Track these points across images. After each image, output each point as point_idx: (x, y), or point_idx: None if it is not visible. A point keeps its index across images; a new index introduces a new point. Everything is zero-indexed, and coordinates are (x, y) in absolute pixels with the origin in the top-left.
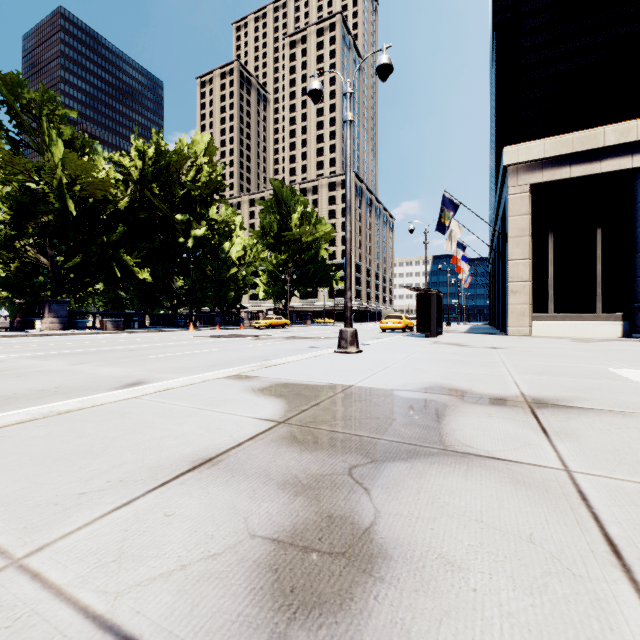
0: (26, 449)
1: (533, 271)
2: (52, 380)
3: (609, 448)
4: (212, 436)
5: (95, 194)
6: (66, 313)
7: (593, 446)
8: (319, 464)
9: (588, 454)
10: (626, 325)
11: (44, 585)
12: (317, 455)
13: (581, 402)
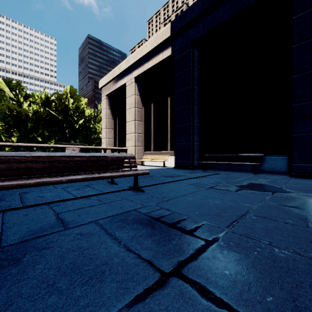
0: None
1: (114, 133)
2: None
3: None
4: None
5: (27, 113)
6: None
7: None
8: None
9: None
10: None
11: None
12: None
13: None
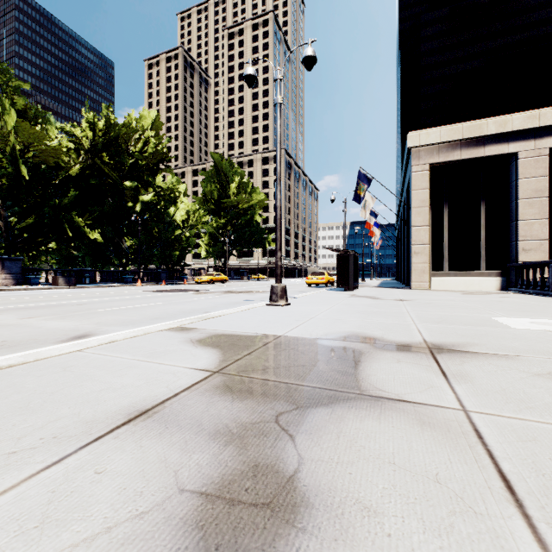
0: None
1: (431, 236)
2: None
3: (497, 388)
4: (150, 387)
5: (47, 161)
6: (19, 270)
7: (484, 387)
8: (249, 412)
9: (481, 394)
10: (504, 280)
11: None
12: (247, 403)
13: (472, 347)
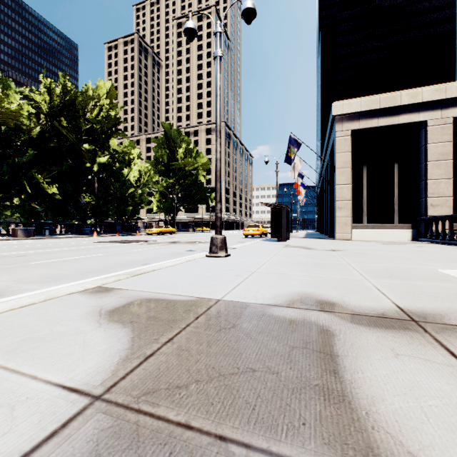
0: None
1: (352, 193)
2: None
3: None
4: None
5: (7, 122)
6: None
7: None
8: None
9: None
10: (414, 232)
11: None
12: None
13: None
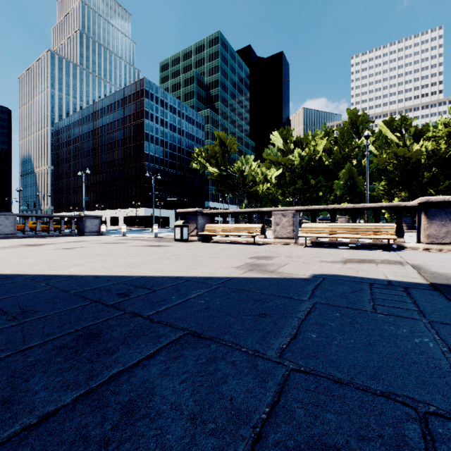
0: None
1: None
2: None
3: None
4: None
5: (419, 159)
6: (410, 221)
7: None
8: None
9: None
10: None
11: None
12: None
13: None
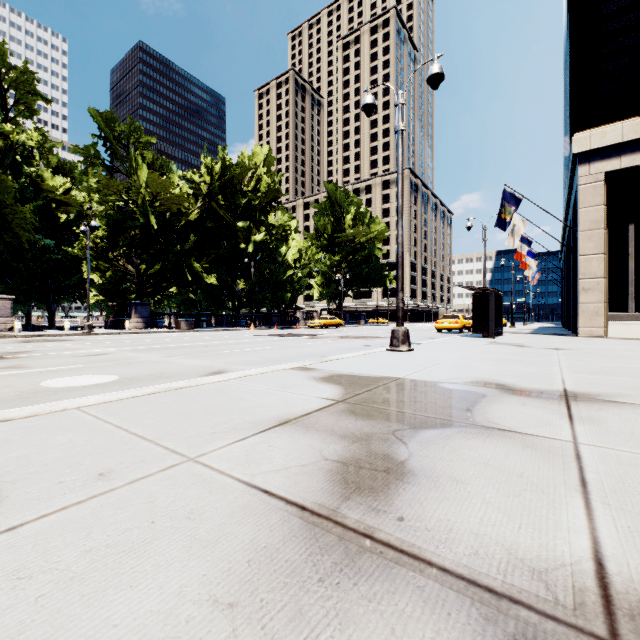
0: (166, 408)
1: (609, 266)
2: (155, 368)
3: (625, 431)
4: (289, 407)
5: (171, 208)
6: (148, 314)
7: (611, 429)
8: (370, 427)
9: (602, 434)
10: None
11: (212, 469)
12: (368, 422)
13: (623, 398)
